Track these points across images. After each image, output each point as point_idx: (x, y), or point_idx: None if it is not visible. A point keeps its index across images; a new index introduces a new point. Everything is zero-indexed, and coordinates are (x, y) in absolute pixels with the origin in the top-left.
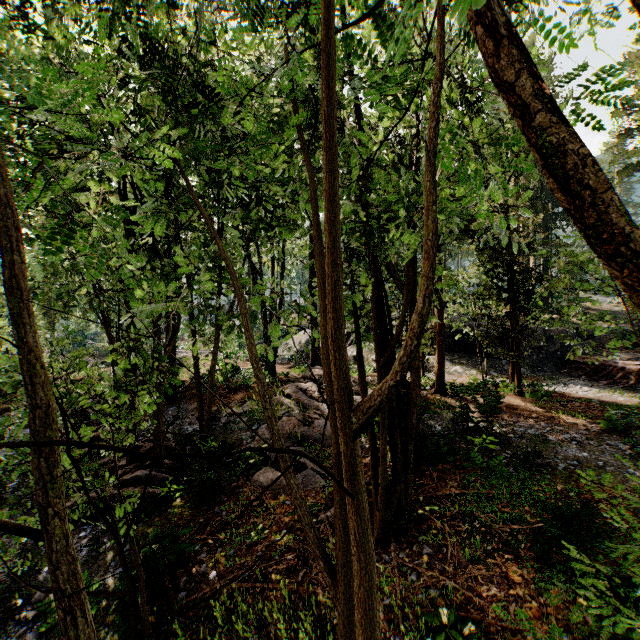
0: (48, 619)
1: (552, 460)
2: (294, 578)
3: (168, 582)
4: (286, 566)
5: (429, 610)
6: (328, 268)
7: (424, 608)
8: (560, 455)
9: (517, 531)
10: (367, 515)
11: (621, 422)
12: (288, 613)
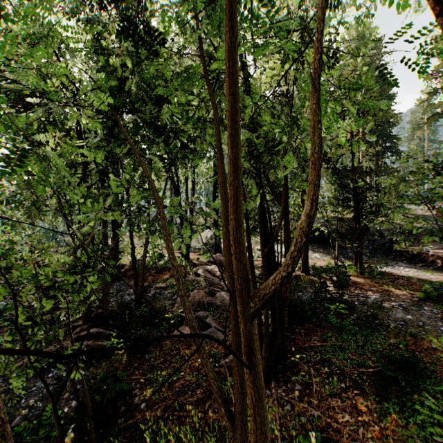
0: (23, 439)
1: (386, 321)
2: (202, 408)
3: (111, 410)
4: (196, 399)
5: (300, 432)
6: (229, 177)
7: (296, 431)
8: (391, 317)
9: (362, 373)
10: (261, 383)
11: (434, 293)
12: (198, 434)
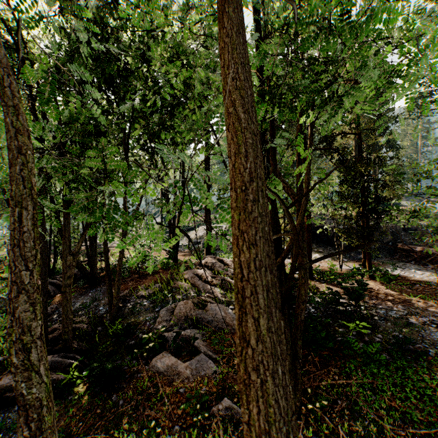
0: None
1: (421, 345)
2: None
3: None
4: None
5: None
6: None
7: None
8: (426, 339)
9: (411, 432)
10: None
11: None
12: None
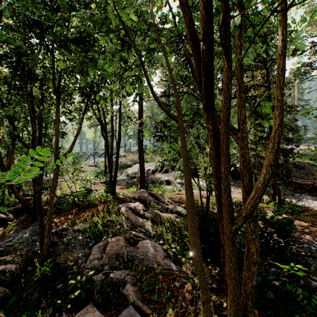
0: None
1: None
2: None
3: None
4: None
5: None
6: None
7: None
8: None
9: None
10: None
11: None
12: None
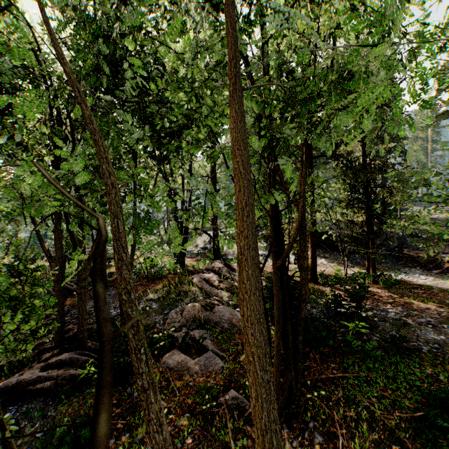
0: None
1: (415, 343)
2: None
3: None
4: None
5: None
6: None
7: None
8: (421, 338)
9: (399, 417)
10: None
11: None
12: None
